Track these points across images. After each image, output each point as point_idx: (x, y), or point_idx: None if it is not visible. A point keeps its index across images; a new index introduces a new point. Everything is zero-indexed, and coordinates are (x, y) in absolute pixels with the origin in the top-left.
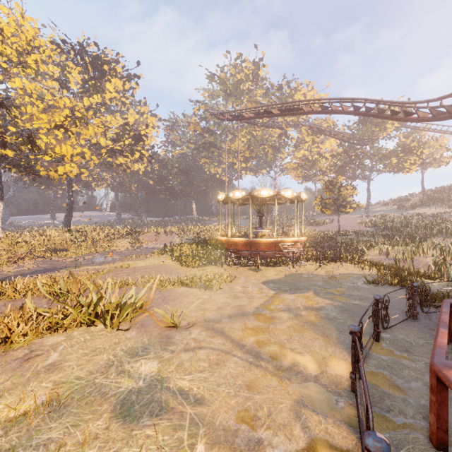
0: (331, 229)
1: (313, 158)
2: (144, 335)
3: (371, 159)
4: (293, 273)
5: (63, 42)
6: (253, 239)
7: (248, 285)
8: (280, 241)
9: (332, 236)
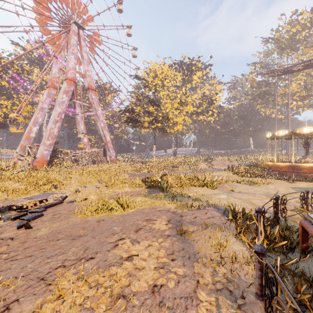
0: None
1: None
2: (221, 191)
3: None
4: None
5: (174, 64)
6: (295, 164)
7: (279, 187)
8: None
9: None
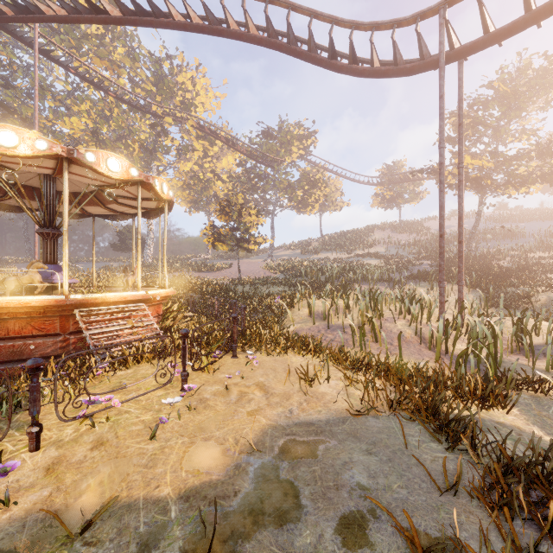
0: (229, 276)
1: (206, 177)
2: None
3: (276, 186)
4: None
5: None
6: None
7: None
8: (80, 301)
9: (230, 287)
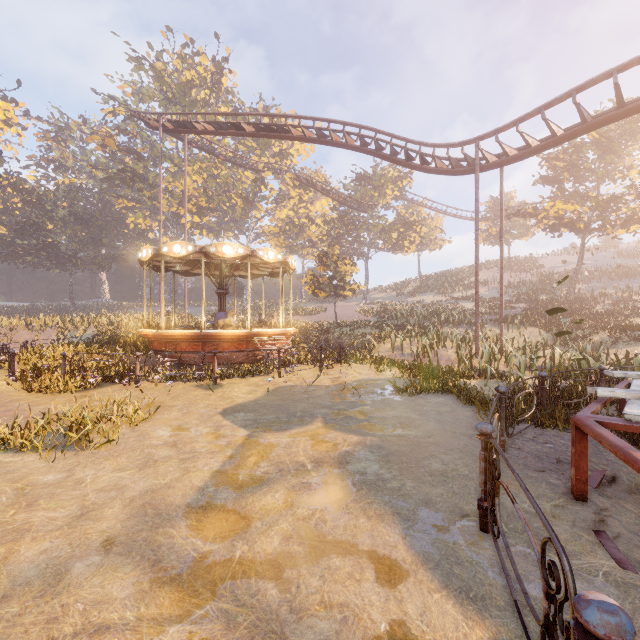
0: (325, 319)
1: (301, 222)
2: None
3: (370, 230)
4: (281, 387)
5: None
6: (209, 331)
7: (190, 422)
8: (257, 333)
9: (329, 329)
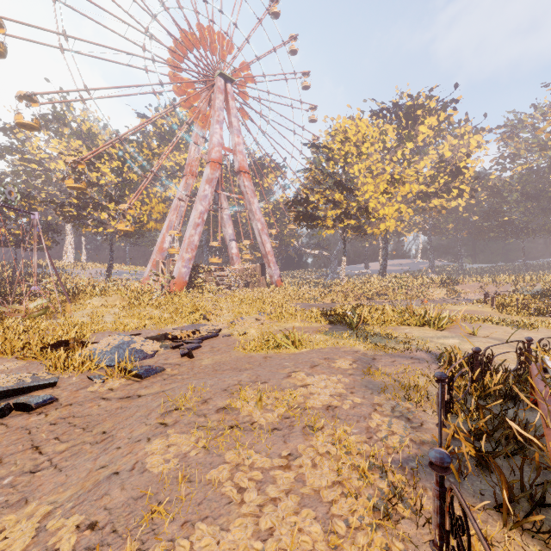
0: None
1: None
2: (452, 334)
3: None
4: None
5: (381, 110)
6: None
7: None
8: None
9: None
